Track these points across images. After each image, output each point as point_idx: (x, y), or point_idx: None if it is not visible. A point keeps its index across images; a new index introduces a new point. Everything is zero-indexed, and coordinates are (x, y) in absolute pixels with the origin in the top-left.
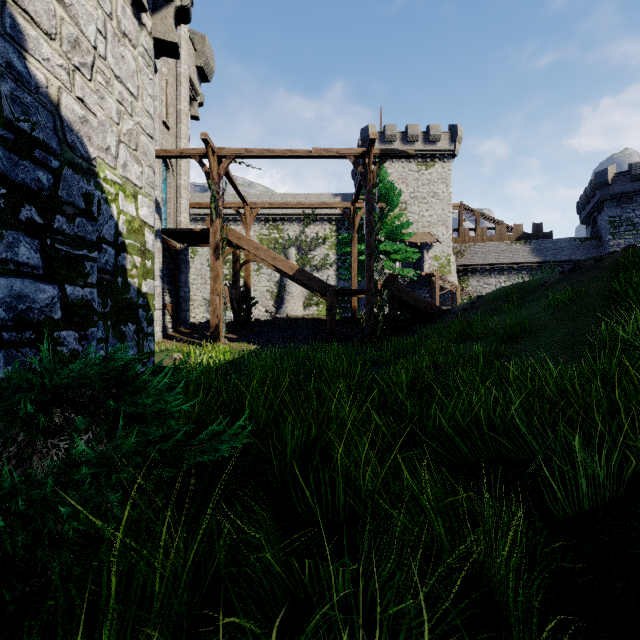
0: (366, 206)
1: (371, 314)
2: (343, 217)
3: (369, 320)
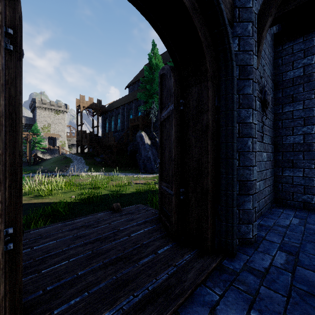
0: (29, 142)
1: (30, 161)
2: (25, 124)
3: (30, 162)
